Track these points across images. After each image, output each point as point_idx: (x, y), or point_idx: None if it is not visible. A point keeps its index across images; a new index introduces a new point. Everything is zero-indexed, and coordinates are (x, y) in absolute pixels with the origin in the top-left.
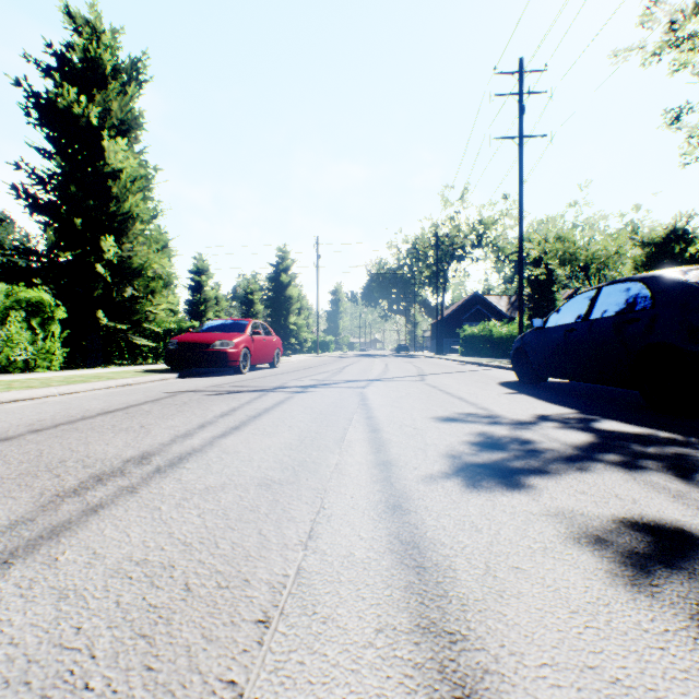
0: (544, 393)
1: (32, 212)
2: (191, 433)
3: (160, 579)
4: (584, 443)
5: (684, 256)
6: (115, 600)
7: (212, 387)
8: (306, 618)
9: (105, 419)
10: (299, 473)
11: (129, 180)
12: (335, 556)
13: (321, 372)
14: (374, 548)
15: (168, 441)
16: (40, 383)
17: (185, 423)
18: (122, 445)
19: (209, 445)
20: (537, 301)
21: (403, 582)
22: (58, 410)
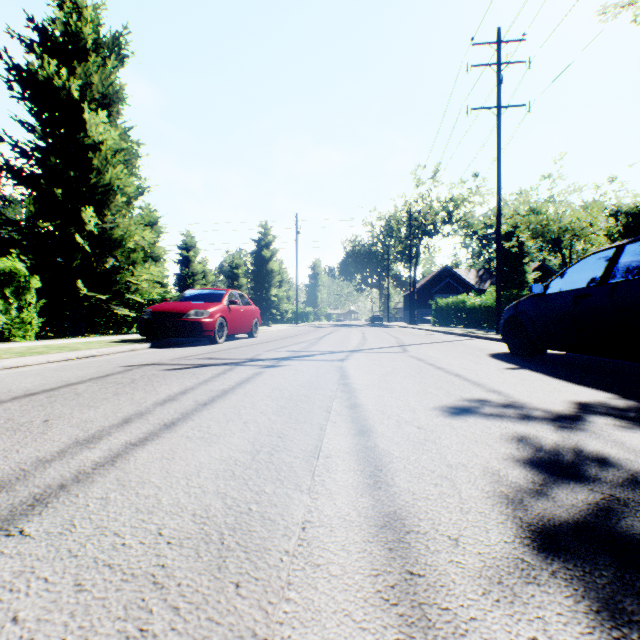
0: (551, 369)
1: (15, 184)
2: (101, 434)
3: None
4: None
5: None
6: None
7: (178, 359)
8: None
9: (10, 407)
10: (227, 559)
11: (109, 152)
12: None
13: (298, 343)
14: None
15: (53, 454)
16: None
17: (107, 414)
18: None
19: (108, 463)
20: (507, 274)
21: None
22: None
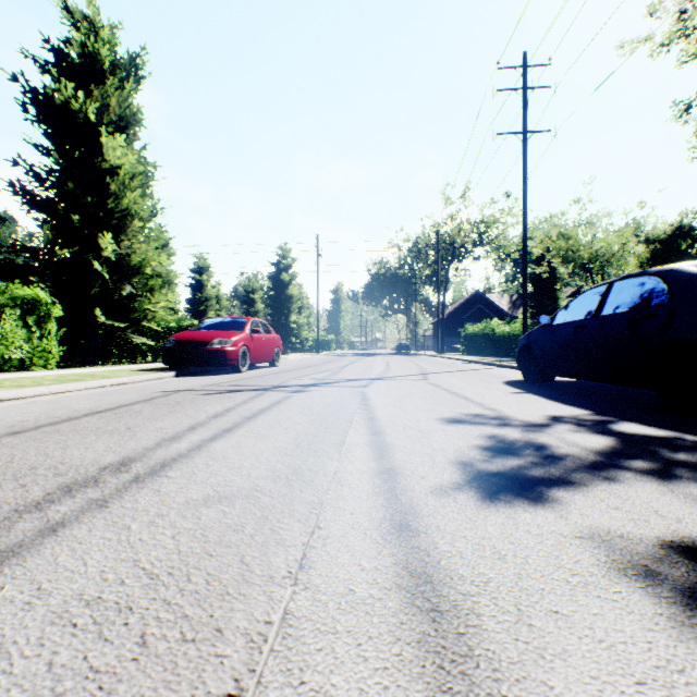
0: (552, 393)
1: (29, 209)
2: (180, 435)
3: (110, 627)
4: (606, 448)
5: (690, 253)
6: (47, 660)
7: (209, 386)
8: (290, 692)
9: (91, 421)
10: (293, 483)
11: (127, 177)
12: (331, 594)
13: (321, 371)
14: (377, 583)
15: (153, 445)
16: (32, 382)
17: (174, 424)
18: (103, 449)
19: (196, 449)
20: (540, 300)
21: (415, 634)
22: (44, 410)
